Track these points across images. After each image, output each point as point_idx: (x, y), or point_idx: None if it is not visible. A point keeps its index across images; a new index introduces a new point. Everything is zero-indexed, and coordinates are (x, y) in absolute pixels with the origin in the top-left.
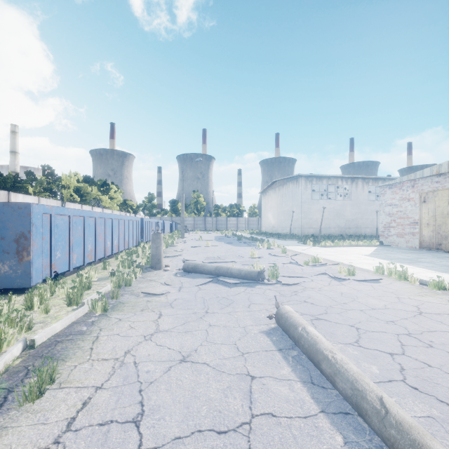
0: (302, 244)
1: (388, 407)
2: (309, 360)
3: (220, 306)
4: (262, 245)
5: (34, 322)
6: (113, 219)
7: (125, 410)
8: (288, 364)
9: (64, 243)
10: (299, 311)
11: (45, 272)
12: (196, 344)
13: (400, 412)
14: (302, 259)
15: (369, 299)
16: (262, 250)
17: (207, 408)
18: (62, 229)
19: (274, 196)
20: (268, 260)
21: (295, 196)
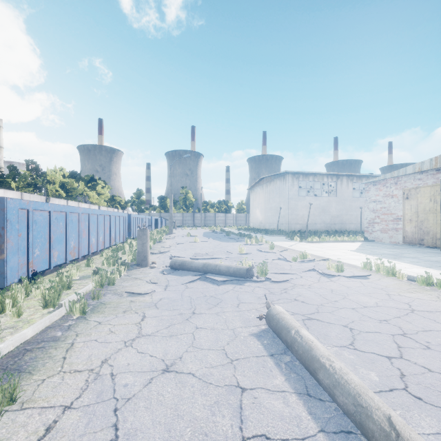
0: (289, 240)
1: (398, 430)
2: (304, 367)
3: (208, 306)
4: (250, 241)
5: (3, 327)
6: (98, 215)
7: (96, 436)
8: (281, 372)
9: (44, 240)
10: (290, 310)
11: (22, 271)
12: (181, 350)
13: (413, 436)
14: (290, 255)
15: (360, 297)
16: (250, 245)
17: (191, 431)
18: (41, 225)
19: (262, 193)
20: (256, 256)
21: (282, 192)
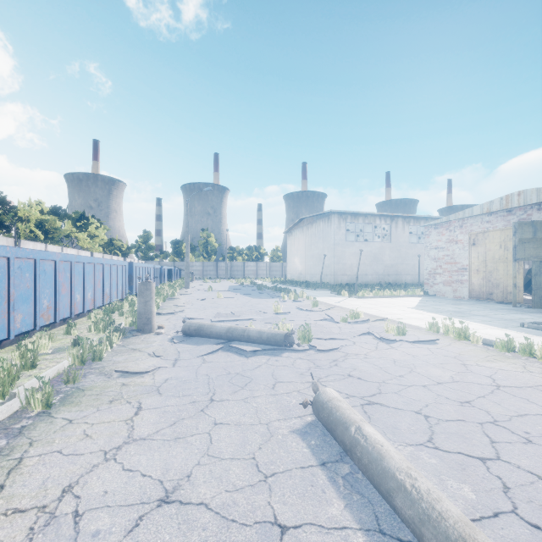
0: (336, 295)
1: None
2: (370, 483)
3: (232, 388)
4: (287, 296)
5: None
6: (85, 264)
7: None
8: (338, 493)
9: None
10: (343, 391)
11: None
12: (190, 462)
13: None
14: (338, 314)
15: (430, 369)
16: (287, 302)
17: None
18: None
19: (302, 237)
20: (296, 316)
21: (326, 236)
